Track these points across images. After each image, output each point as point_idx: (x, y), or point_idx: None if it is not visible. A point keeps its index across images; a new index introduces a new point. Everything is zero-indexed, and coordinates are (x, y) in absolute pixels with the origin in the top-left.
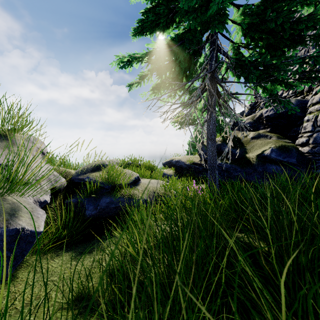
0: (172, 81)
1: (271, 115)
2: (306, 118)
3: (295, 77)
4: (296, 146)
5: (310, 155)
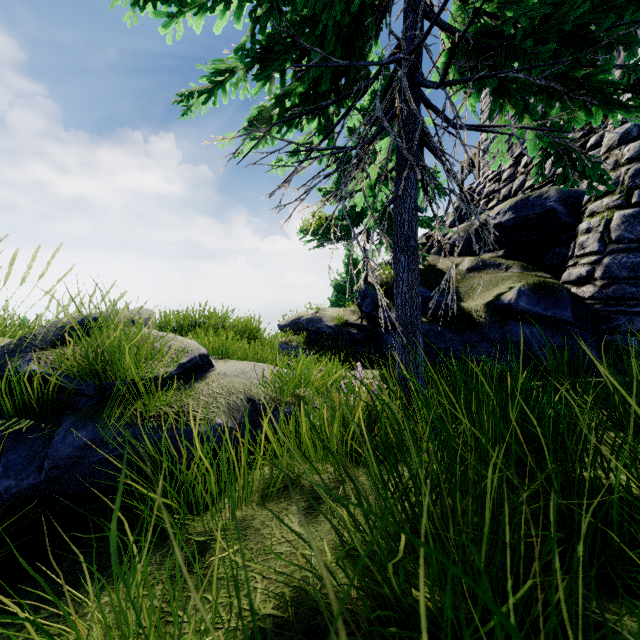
0: (299, 101)
1: (508, 221)
2: (585, 226)
3: (627, 85)
4: (564, 285)
5: (599, 304)
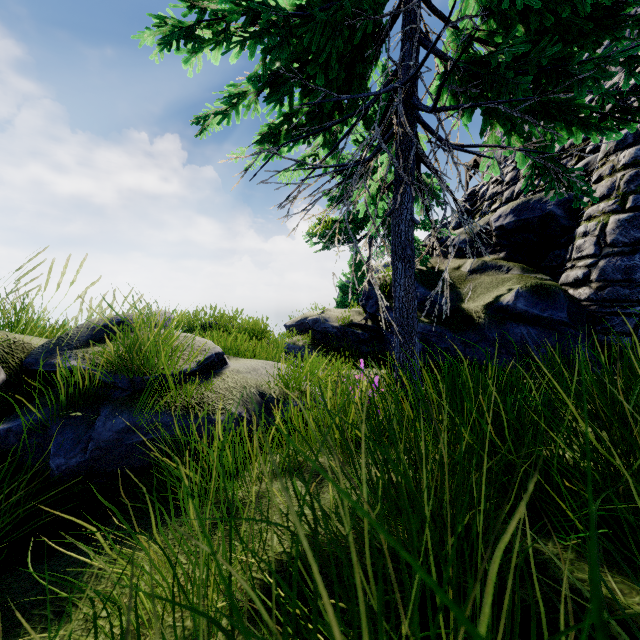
0: (306, 119)
1: (509, 224)
2: (582, 230)
3: (603, 109)
4: (562, 286)
5: (594, 305)
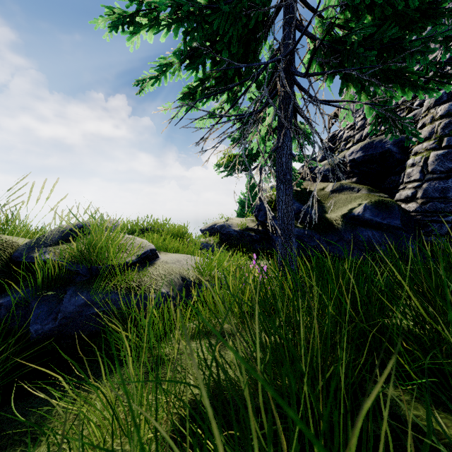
0: (215, 82)
1: (359, 158)
2: (411, 162)
3: (427, 74)
4: (397, 202)
5: (419, 215)
